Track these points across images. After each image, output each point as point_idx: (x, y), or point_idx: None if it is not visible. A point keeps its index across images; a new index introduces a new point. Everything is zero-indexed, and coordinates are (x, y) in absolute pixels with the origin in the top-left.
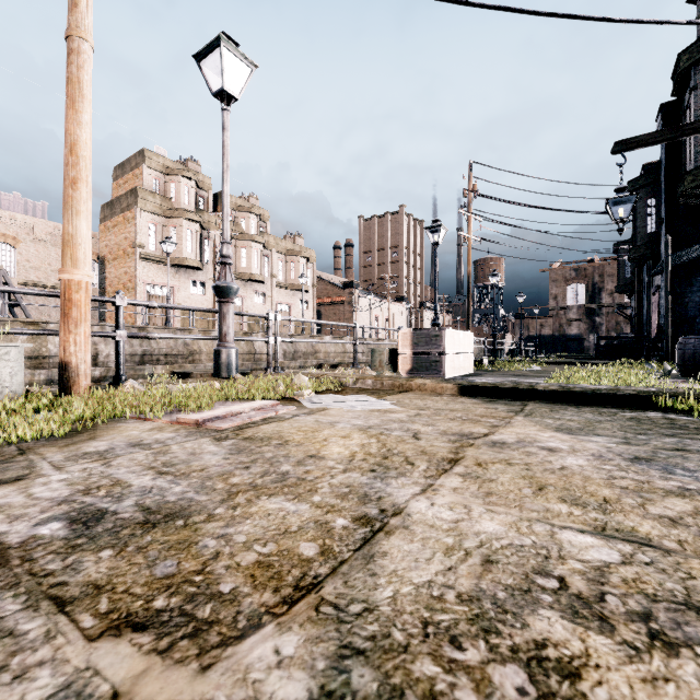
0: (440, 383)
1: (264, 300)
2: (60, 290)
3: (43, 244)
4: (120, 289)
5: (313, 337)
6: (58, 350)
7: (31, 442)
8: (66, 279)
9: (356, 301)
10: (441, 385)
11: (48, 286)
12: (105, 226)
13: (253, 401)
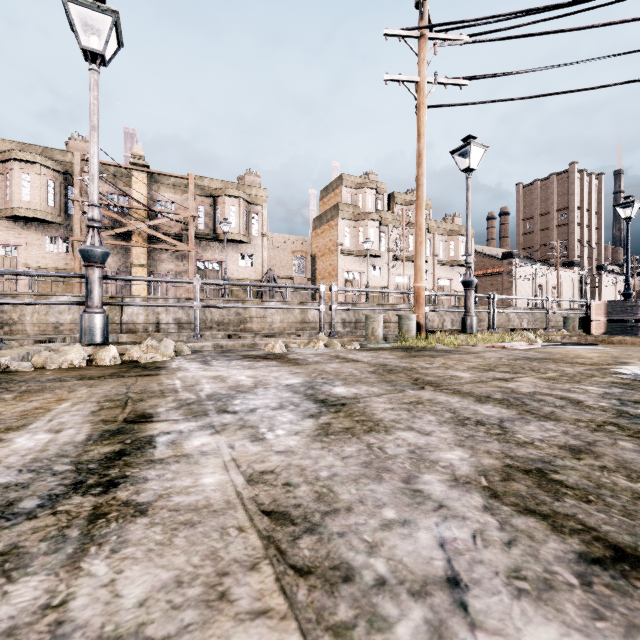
0: (638, 339)
1: (426, 276)
2: (414, 291)
3: (277, 250)
4: (326, 276)
5: (477, 308)
6: (313, 319)
7: (448, 348)
8: (418, 286)
9: (515, 271)
10: (639, 340)
11: (280, 277)
12: (315, 233)
13: (513, 342)
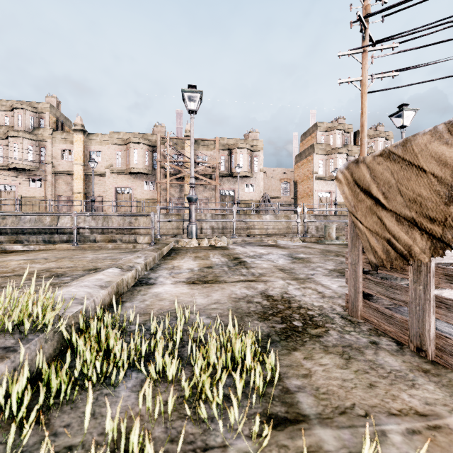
0: None
1: None
2: None
3: (269, 179)
4: (305, 196)
5: None
6: (295, 226)
7: None
8: None
9: None
10: None
11: (271, 197)
12: (297, 166)
13: None
